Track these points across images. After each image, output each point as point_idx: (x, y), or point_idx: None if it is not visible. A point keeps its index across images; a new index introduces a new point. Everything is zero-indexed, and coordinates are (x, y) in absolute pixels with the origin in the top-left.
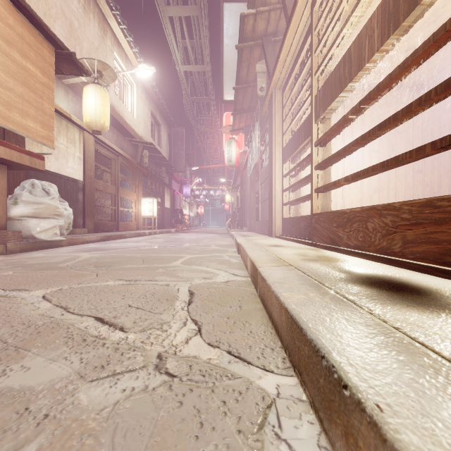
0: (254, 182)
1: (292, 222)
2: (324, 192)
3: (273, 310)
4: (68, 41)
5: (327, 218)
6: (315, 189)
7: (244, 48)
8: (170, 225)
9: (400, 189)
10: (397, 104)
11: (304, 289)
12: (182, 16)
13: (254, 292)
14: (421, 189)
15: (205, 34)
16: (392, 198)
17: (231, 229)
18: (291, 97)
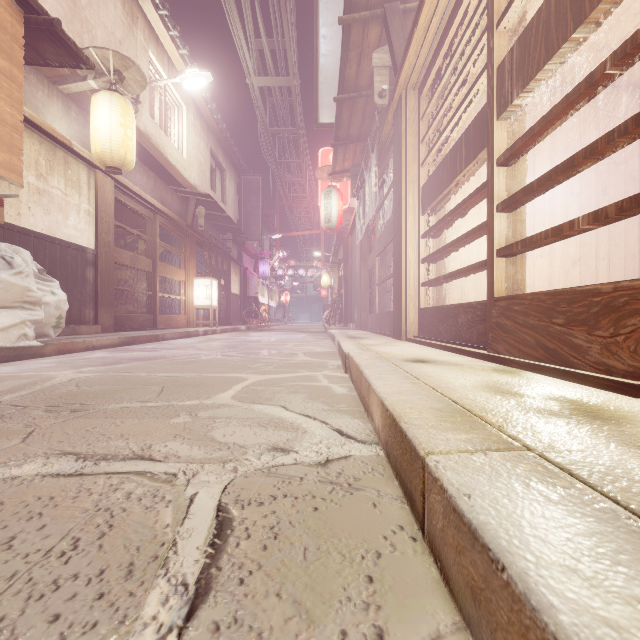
0: (365, 252)
1: (440, 314)
2: (515, 255)
3: None
4: (69, 24)
5: (534, 305)
6: (499, 250)
7: (352, 25)
8: (239, 320)
9: (618, 260)
10: (613, 115)
11: None
12: None
13: (407, 516)
14: None
15: (290, 26)
16: (603, 274)
17: (330, 325)
18: (436, 97)
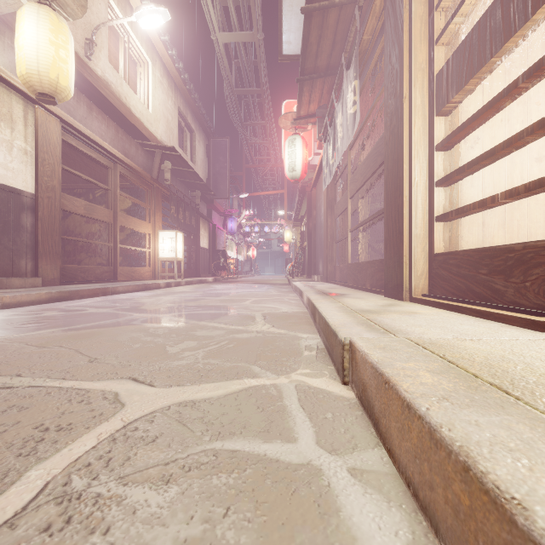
0: (332, 200)
1: (498, 261)
2: None
3: None
4: None
5: None
6: None
7: None
8: (208, 272)
9: None
10: None
11: None
12: None
13: None
14: None
15: None
16: None
17: (293, 277)
18: None
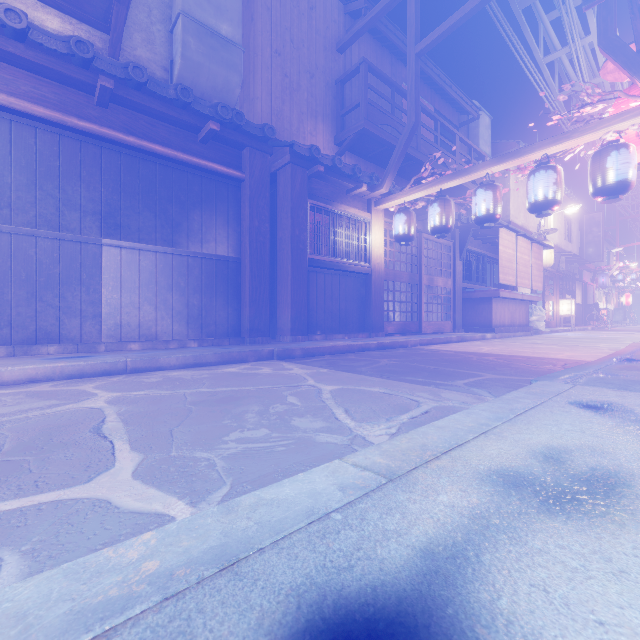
0: None
1: None
2: None
3: None
4: (524, 217)
5: None
6: None
7: None
8: (581, 323)
9: None
10: None
11: None
12: None
13: None
14: None
15: None
16: None
17: None
18: None
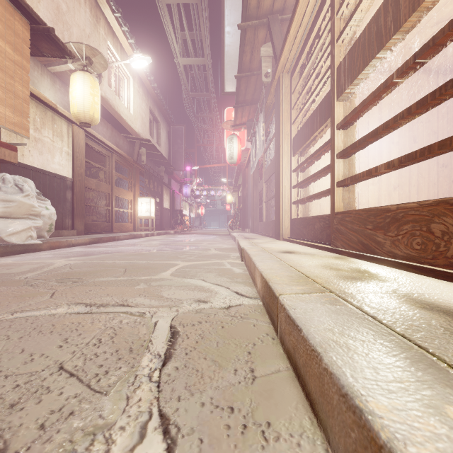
0: (257, 180)
1: (304, 223)
2: (348, 185)
3: (331, 415)
4: (55, 25)
5: (357, 217)
6: (337, 182)
7: (247, 29)
8: (169, 226)
9: (423, 186)
10: (420, 90)
11: (409, 378)
12: (181, 4)
13: (271, 330)
14: (446, 186)
15: (205, 24)
16: (414, 196)
17: (232, 230)
18: (302, 80)
